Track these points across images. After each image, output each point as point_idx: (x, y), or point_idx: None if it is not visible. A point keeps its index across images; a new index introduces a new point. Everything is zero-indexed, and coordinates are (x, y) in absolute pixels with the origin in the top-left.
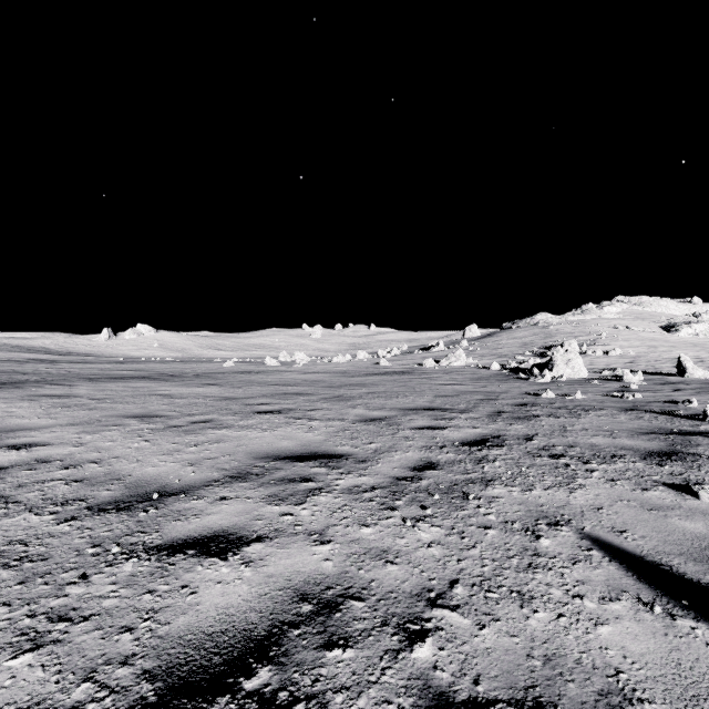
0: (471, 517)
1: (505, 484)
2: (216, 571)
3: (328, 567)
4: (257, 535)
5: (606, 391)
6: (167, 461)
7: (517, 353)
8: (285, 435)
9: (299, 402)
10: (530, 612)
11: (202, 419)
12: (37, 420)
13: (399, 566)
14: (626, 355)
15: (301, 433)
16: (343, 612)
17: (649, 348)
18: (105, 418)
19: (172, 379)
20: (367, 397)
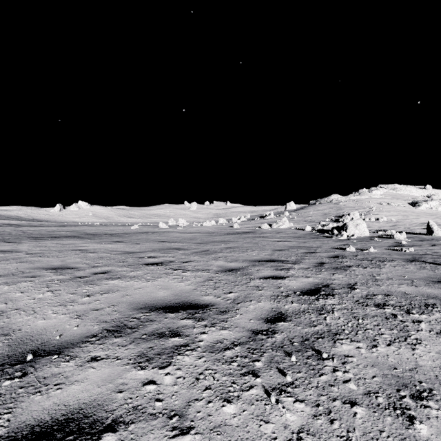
0: (332, 386)
1: (350, 339)
2: None
3: None
4: (113, 418)
5: (387, 246)
6: (59, 312)
7: (321, 220)
8: (162, 285)
9: (177, 255)
10: None
11: (102, 270)
12: None
13: None
14: (390, 221)
15: (176, 283)
16: None
17: (403, 216)
18: (29, 269)
19: (93, 238)
20: (225, 251)
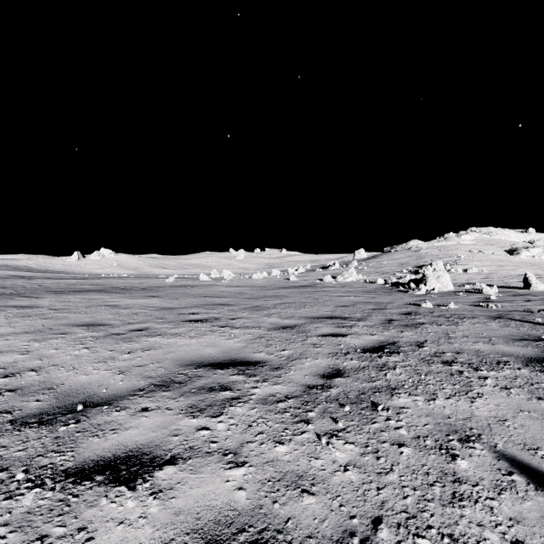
0: (383, 432)
1: (409, 393)
2: (121, 505)
3: (241, 499)
4: (171, 455)
5: (472, 302)
6: (101, 369)
7: (396, 271)
8: (209, 343)
9: (224, 312)
10: None
11: (139, 327)
12: None
13: (316, 498)
14: (481, 272)
15: (224, 340)
16: None
17: (498, 267)
18: (57, 326)
19: (122, 292)
20: (279, 307)
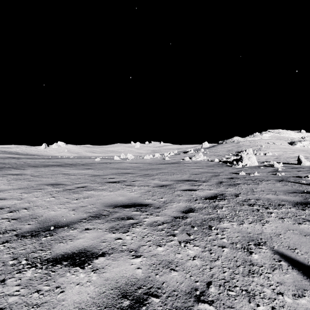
0: (214, 240)
1: (229, 220)
2: (77, 276)
3: (139, 273)
4: (102, 252)
5: (267, 172)
6: (62, 208)
7: (226, 154)
8: (120, 194)
9: (128, 177)
10: (255, 305)
11: (82, 185)
12: (3, 186)
13: (178, 272)
14: (274, 155)
15: (128, 193)
16: (147, 306)
17: (283, 152)
18: (36, 185)
19: (71, 166)
20: (159, 174)
